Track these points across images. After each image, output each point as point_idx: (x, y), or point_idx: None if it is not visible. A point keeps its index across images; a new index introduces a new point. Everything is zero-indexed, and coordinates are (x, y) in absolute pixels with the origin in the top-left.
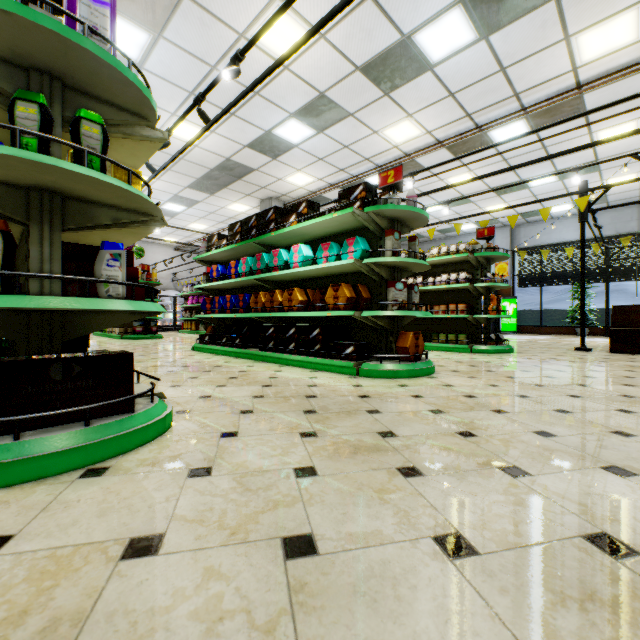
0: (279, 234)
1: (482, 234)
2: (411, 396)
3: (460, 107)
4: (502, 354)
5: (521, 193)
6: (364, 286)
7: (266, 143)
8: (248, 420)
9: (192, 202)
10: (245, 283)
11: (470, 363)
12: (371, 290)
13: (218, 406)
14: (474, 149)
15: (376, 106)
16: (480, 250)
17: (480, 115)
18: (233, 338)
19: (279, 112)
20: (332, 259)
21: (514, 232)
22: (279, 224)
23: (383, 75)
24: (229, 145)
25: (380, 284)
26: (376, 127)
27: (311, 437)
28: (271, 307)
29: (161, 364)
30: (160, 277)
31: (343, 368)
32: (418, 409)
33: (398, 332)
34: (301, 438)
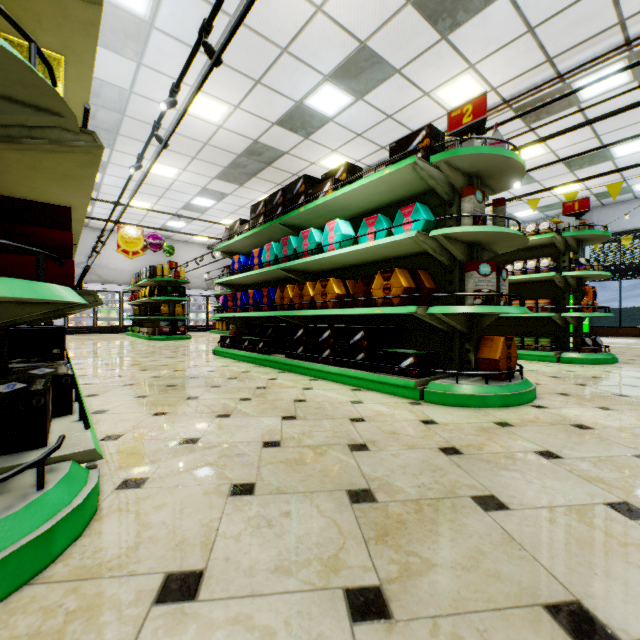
0: (310, 209)
1: (571, 209)
2: (536, 454)
3: (540, 48)
4: (604, 365)
5: (601, 167)
6: (426, 272)
7: (297, 118)
8: (238, 521)
9: (221, 195)
10: (270, 275)
11: (574, 379)
12: (435, 278)
13: (198, 468)
14: (550, 109)
15: (429, 56)
16: (567, 230)
17: (565, 58)
18: (256, 341)
19: (311, 75)
20: (380, 237)
21: (584, 217)
22: (310, 197)
23: (442, 8)
24: (256, 123)
25: (449, 269)
26: (427, 87)
27: (376, 623)
28: (300, 303)
29: (166, 374)
30: (193, 276)
31: (399, 388)
32: (580, 499)
33: (478, 337)
34: (350, 627)
